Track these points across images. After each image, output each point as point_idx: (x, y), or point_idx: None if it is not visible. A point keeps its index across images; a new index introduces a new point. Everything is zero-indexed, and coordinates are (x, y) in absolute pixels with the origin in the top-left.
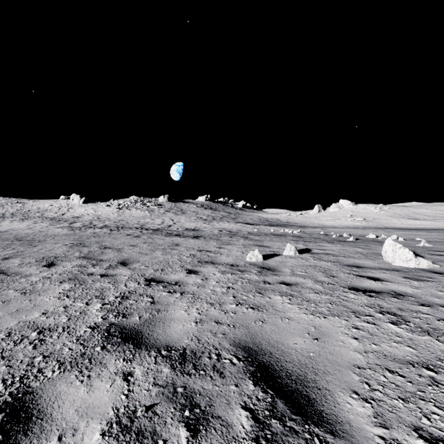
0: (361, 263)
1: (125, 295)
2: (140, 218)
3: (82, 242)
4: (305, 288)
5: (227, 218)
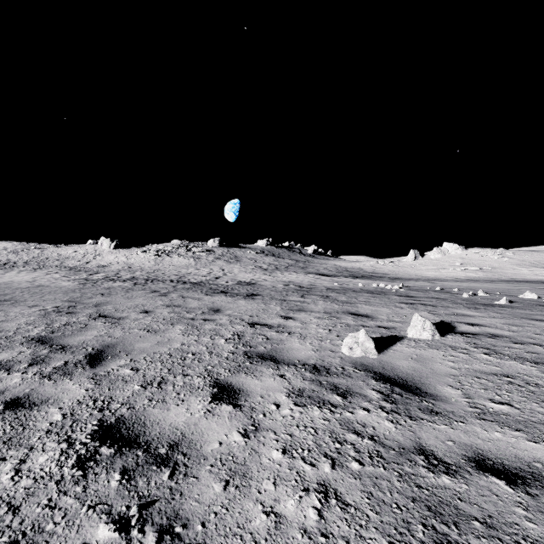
0: None
1: None
2: (182, 267)
3: (74, 304)
4: None
5: (294, 268)
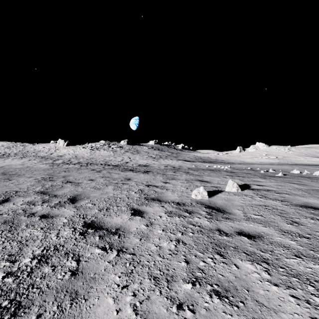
0: (312, 202)
1: (47, 255)
2: (106, 156)
3: (51, 176)
4: (276, 246)
5: (170, 157)
